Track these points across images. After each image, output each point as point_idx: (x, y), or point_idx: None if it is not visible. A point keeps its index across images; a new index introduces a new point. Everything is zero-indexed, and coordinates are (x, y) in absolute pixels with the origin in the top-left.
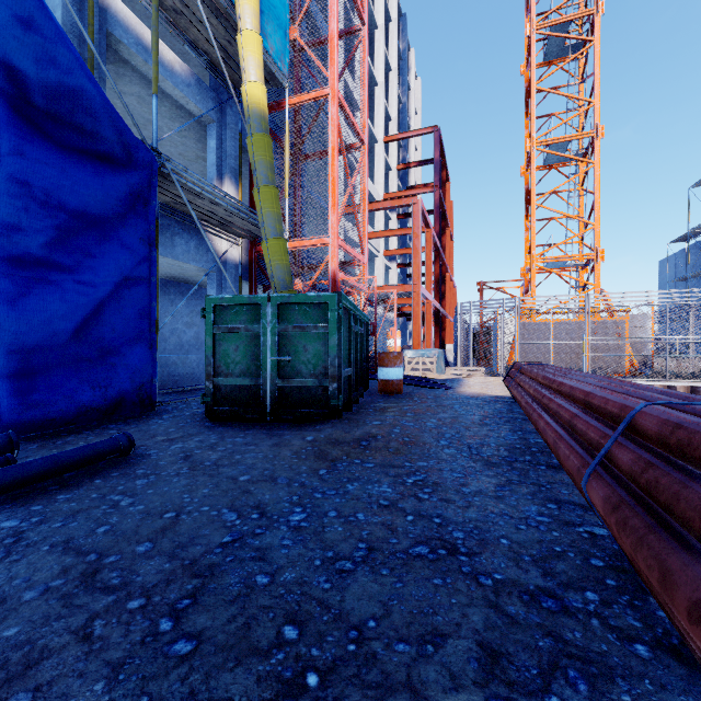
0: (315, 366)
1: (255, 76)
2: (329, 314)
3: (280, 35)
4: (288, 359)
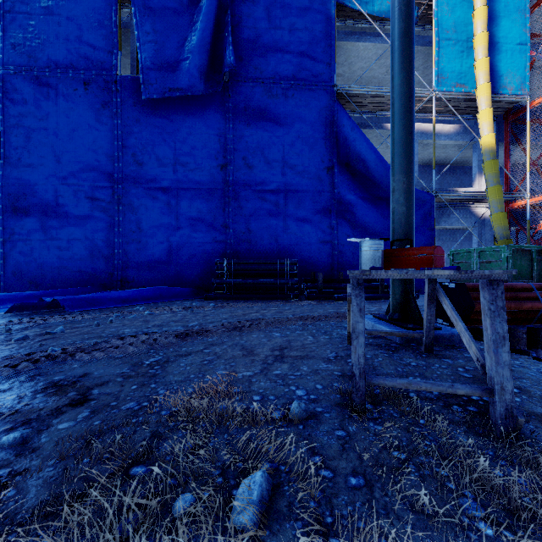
0: None
1: (486, 131)
2: (502, 255)
3: (519, 73)
4: None
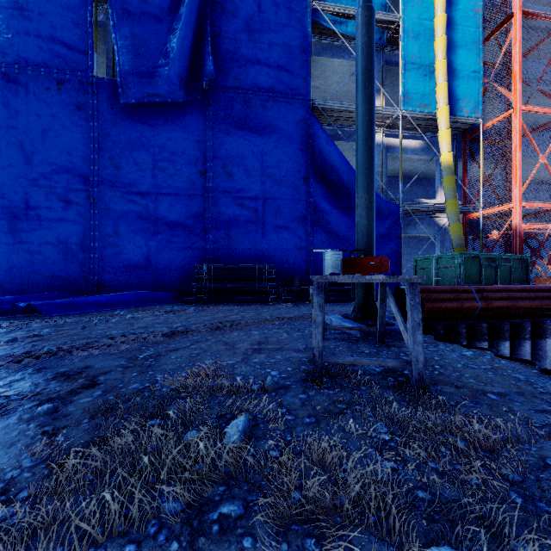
0: (451, 282)
1: (445, 149)
2: (455, 262)
3: (474, 98)
4: (440, 279)
